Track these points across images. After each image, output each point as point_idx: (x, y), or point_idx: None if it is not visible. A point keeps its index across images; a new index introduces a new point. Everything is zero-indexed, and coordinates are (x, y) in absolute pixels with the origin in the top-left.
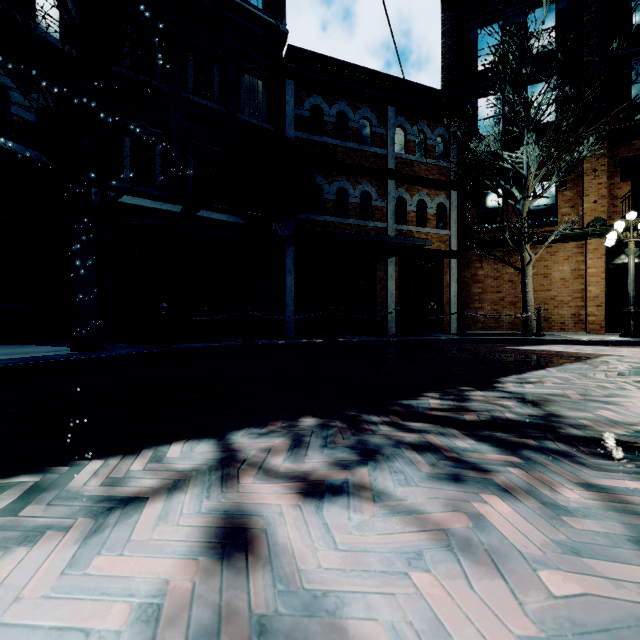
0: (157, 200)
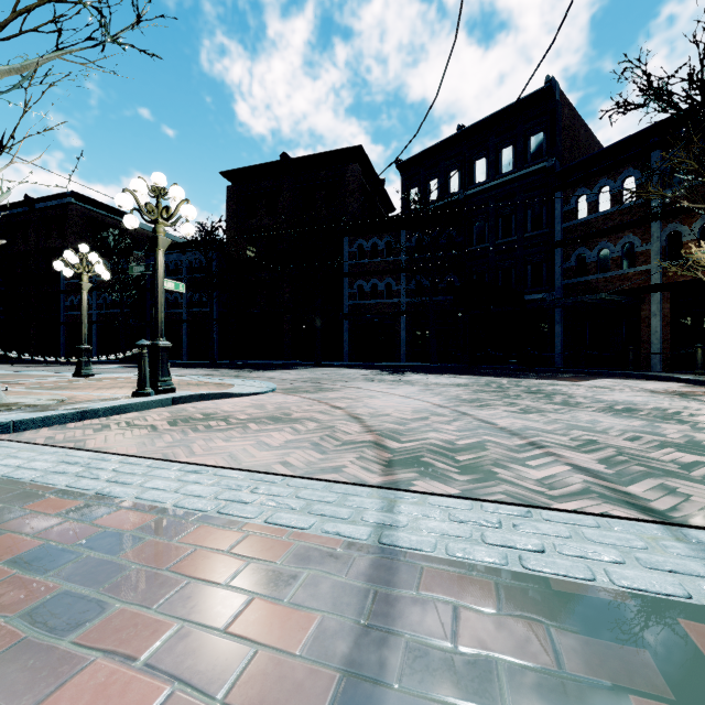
0: None
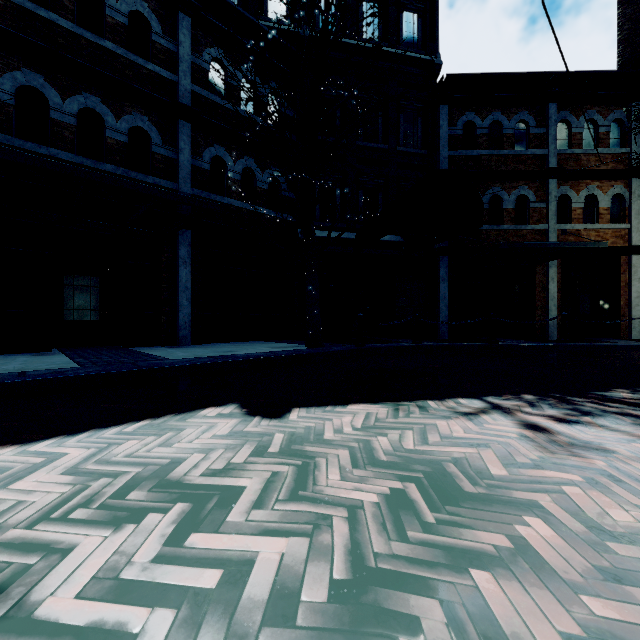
0: (337, 230)
